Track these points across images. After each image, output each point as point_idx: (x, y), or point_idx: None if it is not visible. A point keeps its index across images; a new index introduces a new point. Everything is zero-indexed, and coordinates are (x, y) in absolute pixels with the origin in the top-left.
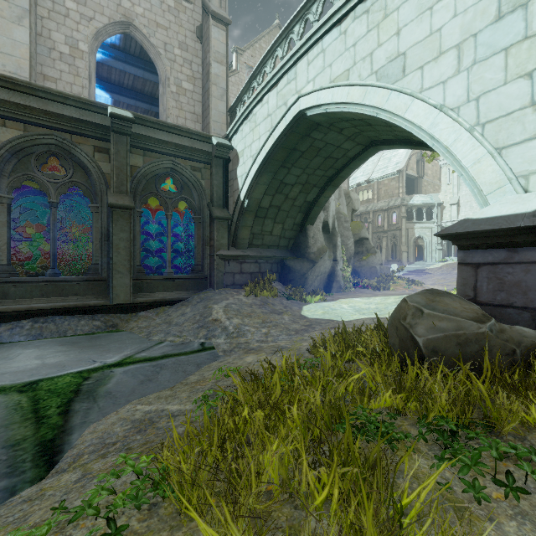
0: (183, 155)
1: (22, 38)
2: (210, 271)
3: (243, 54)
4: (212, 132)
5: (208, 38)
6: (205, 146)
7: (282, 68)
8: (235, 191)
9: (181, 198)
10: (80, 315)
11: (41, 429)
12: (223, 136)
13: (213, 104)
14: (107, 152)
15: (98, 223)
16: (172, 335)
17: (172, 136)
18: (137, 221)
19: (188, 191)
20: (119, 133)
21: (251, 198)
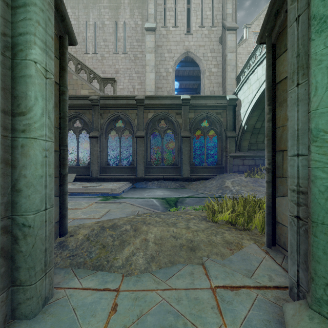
0: (212, 108)
1: (152, 77)
2: (225, 164)
3: (250, 26)
4: (227, 91)
5: (225, 41)
6: (223, 101)
7: (264, 54)
8: (239, 121)
9: (211, 128)
10: (171, 181)
11: (171, 206)
12: (232, 93)
13: (227, 76)
14: (180, 114)
15: (177, 144)
16: (206, 191)
17: (207, 100)
18: (191, 142)
19: (214, 125)
20: (185, 105)
21: (248, 124)
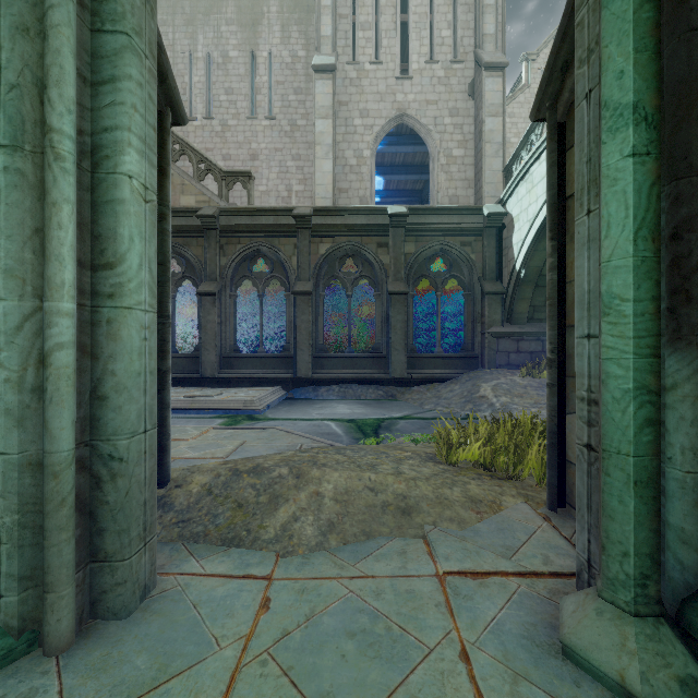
0: (453, 233)
1: (328, 169)
2: (481, 350)
3: (536, 58)
4: (485, 197)
5: (480, 93)
6: (475, 218)
7: None
8: (510, 260)
9: (450, 275)
10: (368, 385)
11: (366, 436)
12: (496, 201)
13: (486, 165)
14: (386, 245)
15: (379, 308)
16: (440, 406)
17: (442, 217)
18: (410, 303)
19: (457, 268)
20: (396, 228)
21: (529, 267)
